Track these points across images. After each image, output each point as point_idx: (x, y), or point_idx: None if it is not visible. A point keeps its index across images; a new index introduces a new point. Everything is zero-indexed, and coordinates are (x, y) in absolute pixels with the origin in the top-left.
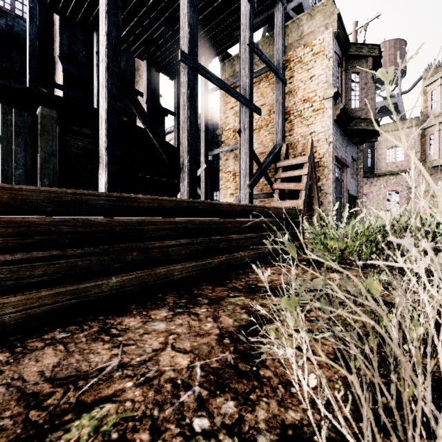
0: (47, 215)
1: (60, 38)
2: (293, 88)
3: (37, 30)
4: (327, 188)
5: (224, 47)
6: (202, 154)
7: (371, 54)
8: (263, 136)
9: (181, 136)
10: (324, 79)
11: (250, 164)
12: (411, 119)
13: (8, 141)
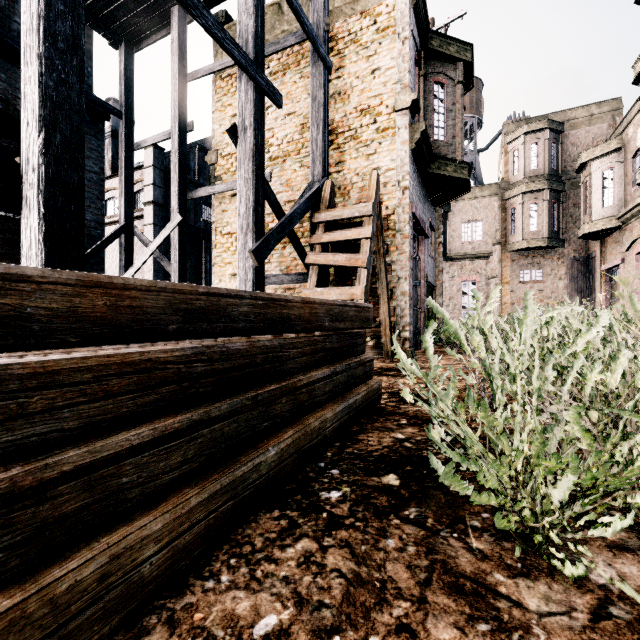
0: None
1: None
2: (343, 87)
3: None
4: (401, 268)
5: None
6: (173, 195)
7: (461, 57)
8: (290, 171)
9: (22, 74)
10: (395, 76)
11: (256, 206)
12: (491, 186)
13: None
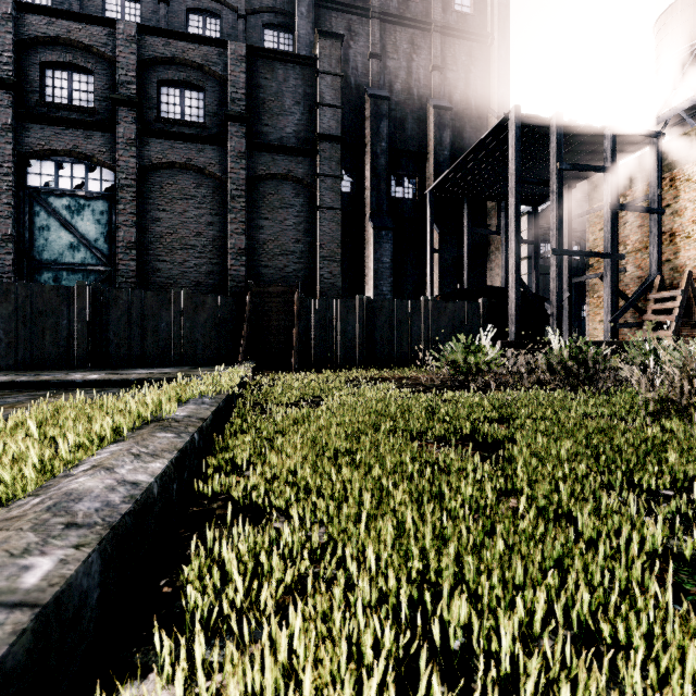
0: (516, 348)
1: (434, 205)
2: (679, 208)
3: (433, 219)
4: None
5: (590, 174)
6: (564, 282)
7: None
8: (641, 259)
9: (551, 297)
10: None
11: (611, 304)
12: None
13: (472, 316)
